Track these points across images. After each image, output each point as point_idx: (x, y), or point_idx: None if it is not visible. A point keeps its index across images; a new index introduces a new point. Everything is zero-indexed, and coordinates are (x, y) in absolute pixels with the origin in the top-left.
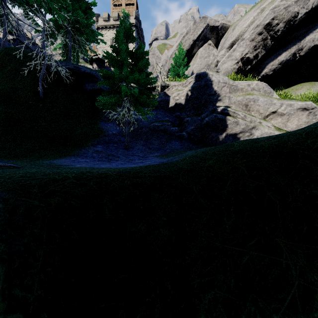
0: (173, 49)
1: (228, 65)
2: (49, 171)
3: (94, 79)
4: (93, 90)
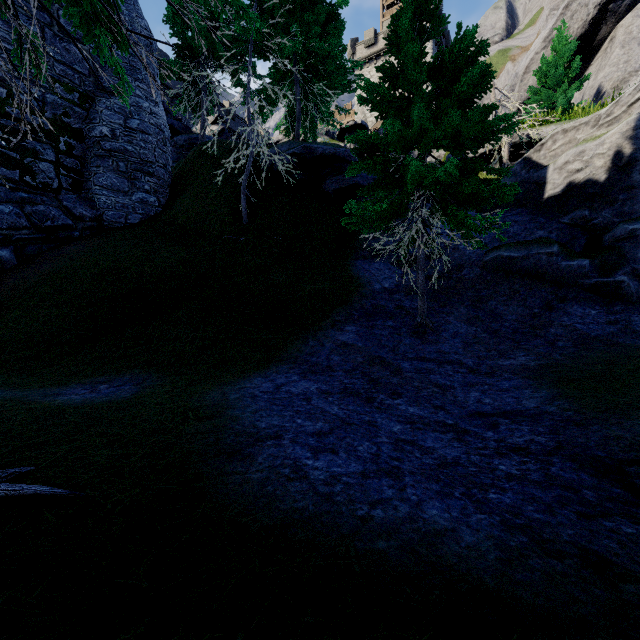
0: (533, 52)
1: None
2: None
3: (343, 166)
4: (340, 190)
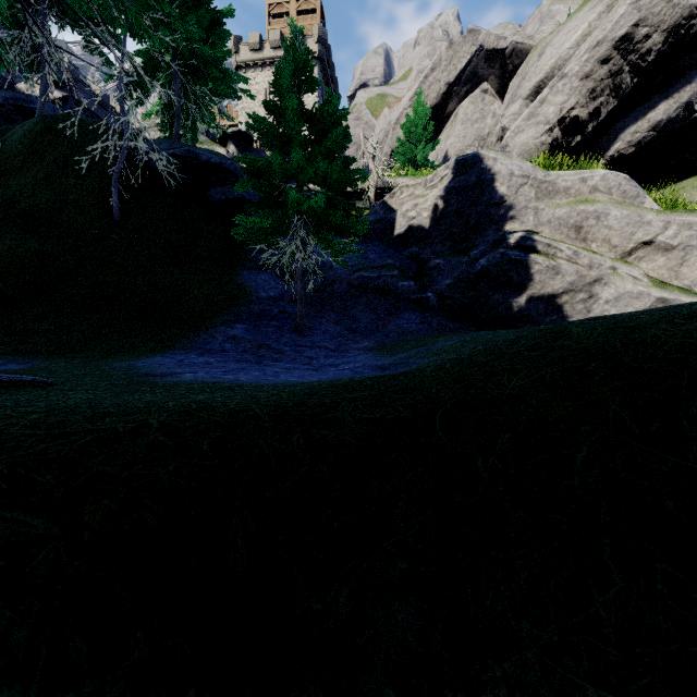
0: (402, 107)
1: (528, 137)
2: (110, 403)
3: (229, 178)
4: (226, 201)
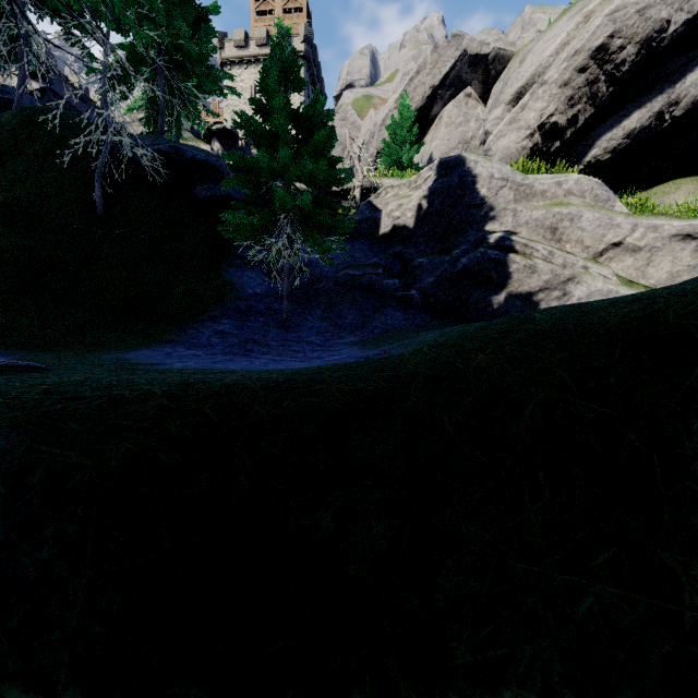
0: (388, 108)
1: (510, 142)
2: (112, 379)
3: (215, 175)
4: (212, 198)
